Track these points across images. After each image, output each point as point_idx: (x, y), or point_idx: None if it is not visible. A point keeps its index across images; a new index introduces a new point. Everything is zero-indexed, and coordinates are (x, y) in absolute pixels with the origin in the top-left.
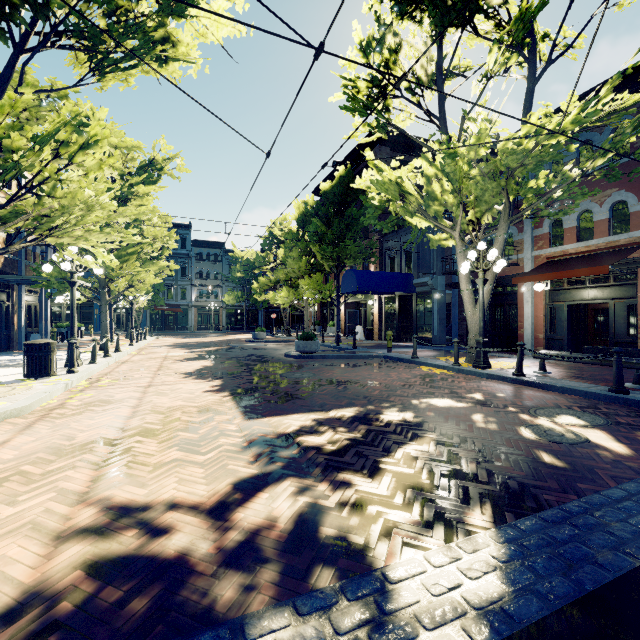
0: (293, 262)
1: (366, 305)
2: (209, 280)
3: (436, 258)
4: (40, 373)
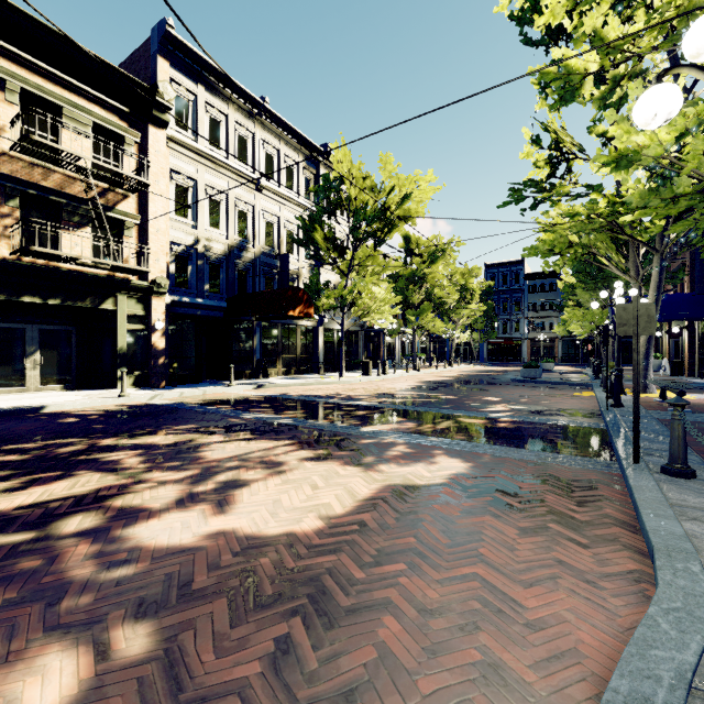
0: (581, 292)
1: None
2: (543, 311)
3: None
4: (365, 374)
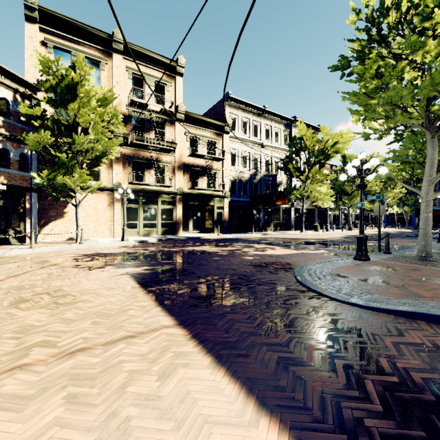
0: None
1: None
2: None
3: None
4: (315, 231)
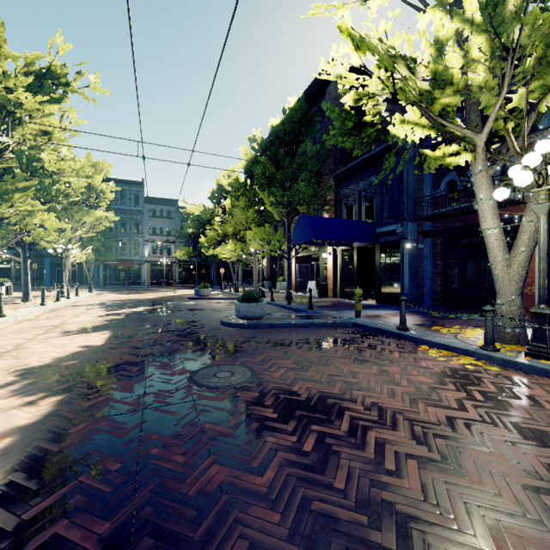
0: (240, 212)
1: (316, 260)
2: (162, 236)
3: (406, 201)
4: None
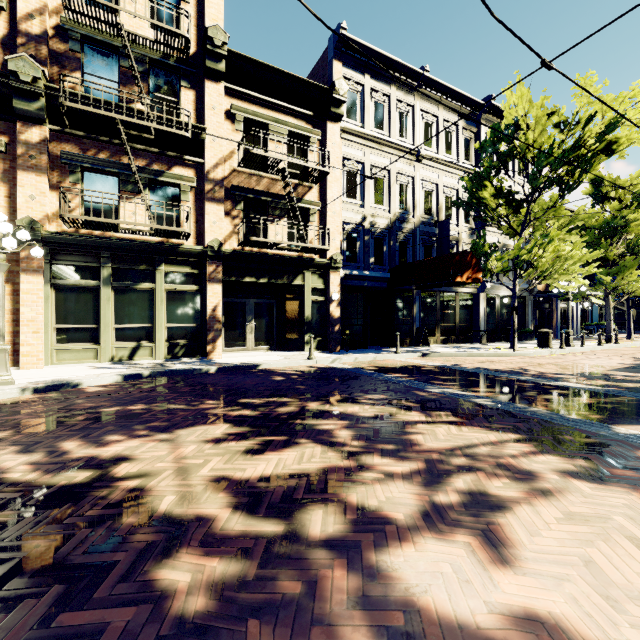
0: None
1: None
2: None
3: None
4: (543, 346)
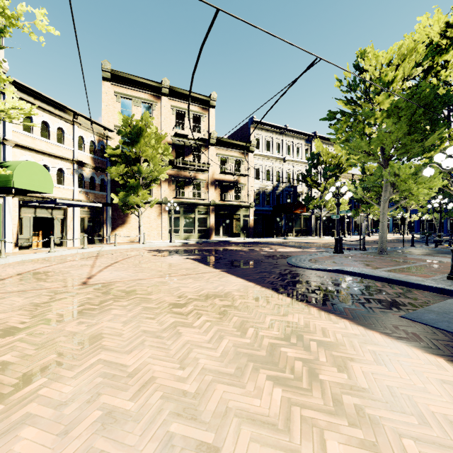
0: None
1: None
2: None
3: None
4: (333, 236)
